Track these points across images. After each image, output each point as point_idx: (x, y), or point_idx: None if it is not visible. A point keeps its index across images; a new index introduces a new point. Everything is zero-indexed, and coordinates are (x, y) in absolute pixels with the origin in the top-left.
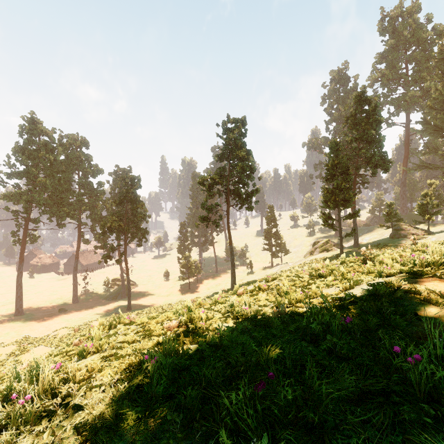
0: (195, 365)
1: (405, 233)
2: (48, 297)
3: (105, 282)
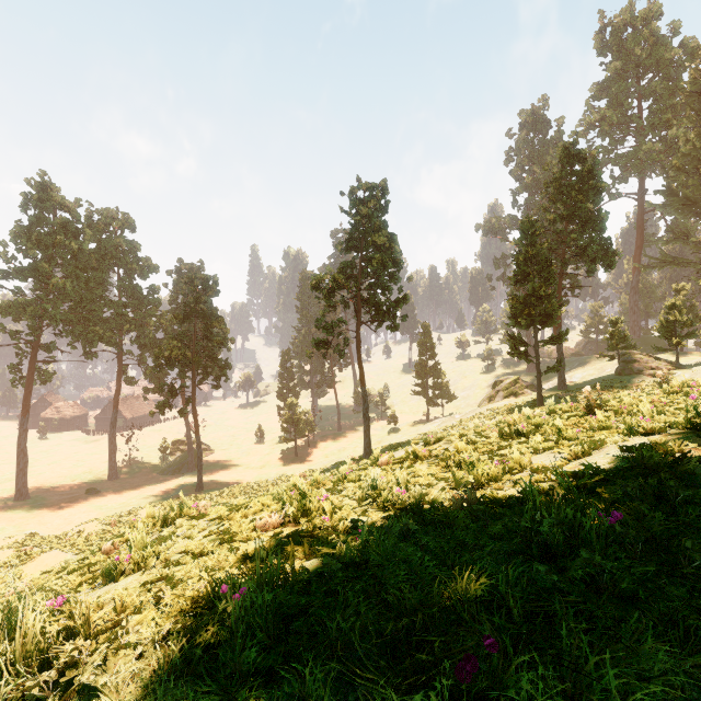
0: (318, 606)
1: (640, 367)
2: (70, 470)
3: (162, 446)
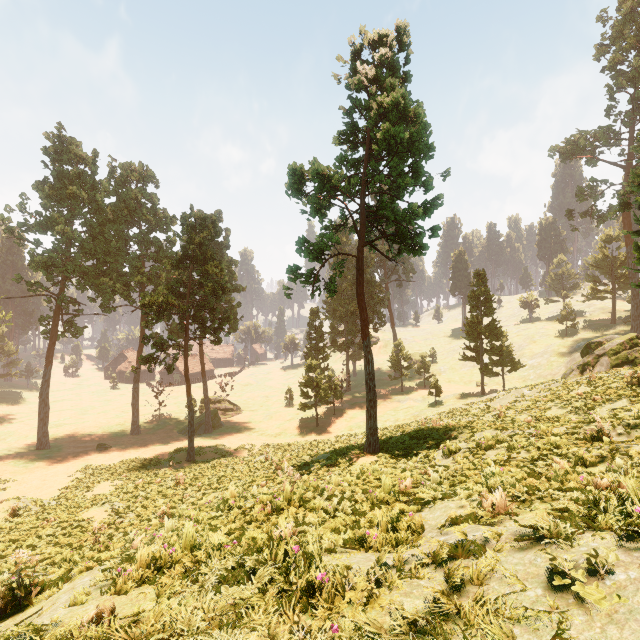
0: None
1: None
2: (109, 420)
3: None
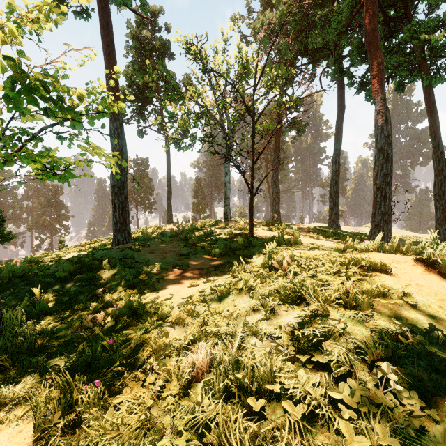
0: None
1: None
2: None
3: None
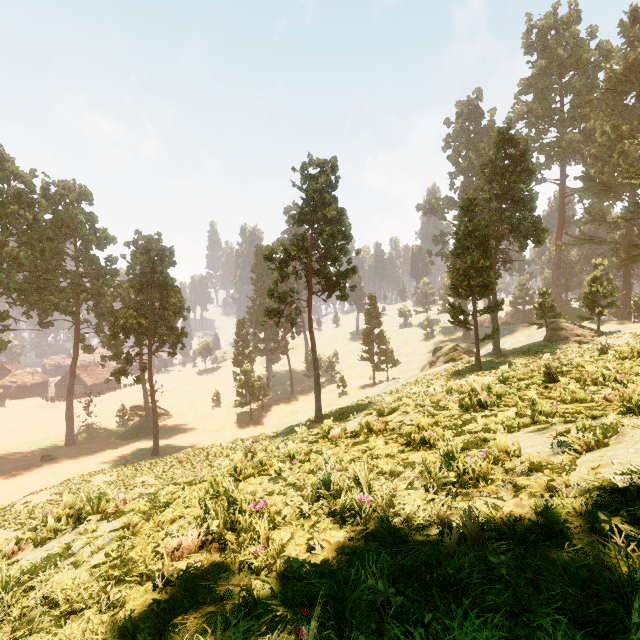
0: None
1: (567, 334)
2: (27, 437)
3: (120, 412)
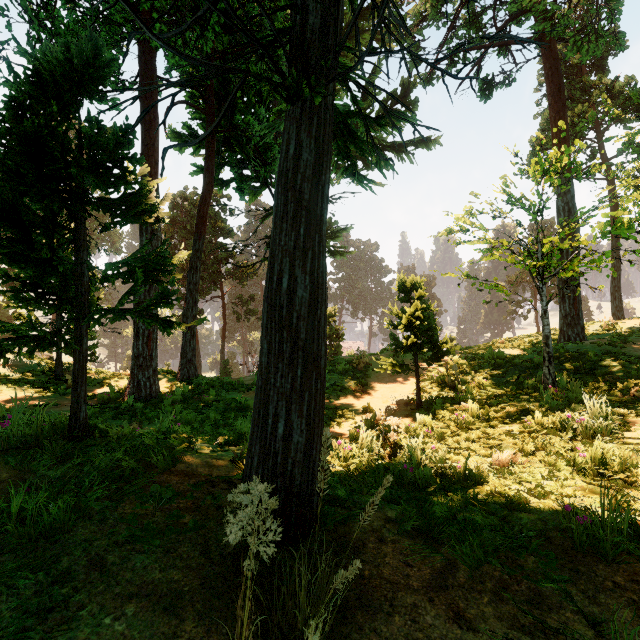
0: None
1: None
2: None
3: None
